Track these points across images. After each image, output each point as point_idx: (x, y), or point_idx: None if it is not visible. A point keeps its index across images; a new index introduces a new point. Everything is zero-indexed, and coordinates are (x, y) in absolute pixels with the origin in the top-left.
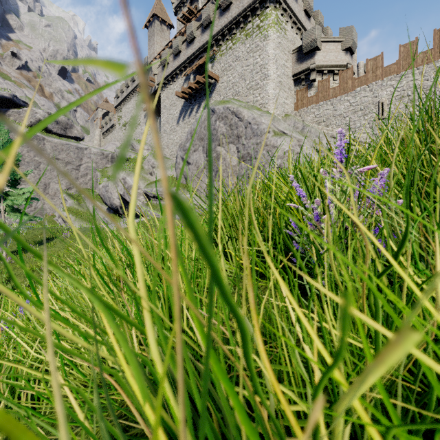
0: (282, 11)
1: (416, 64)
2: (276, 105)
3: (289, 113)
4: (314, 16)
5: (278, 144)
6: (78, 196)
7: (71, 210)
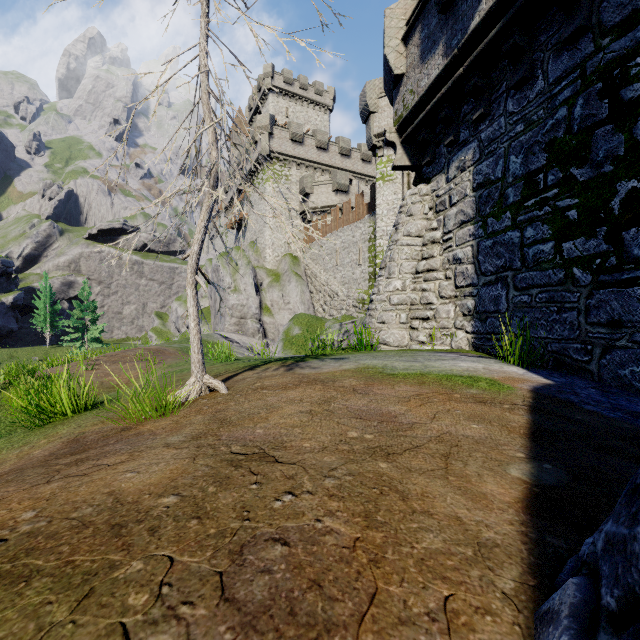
0: (282, 162)
1: (349, 222)
2: (273, 249)
3: (295, 250)
4: (337, 143)
5: (230, 299)
6: (167, 316)
7: (155, 330)
